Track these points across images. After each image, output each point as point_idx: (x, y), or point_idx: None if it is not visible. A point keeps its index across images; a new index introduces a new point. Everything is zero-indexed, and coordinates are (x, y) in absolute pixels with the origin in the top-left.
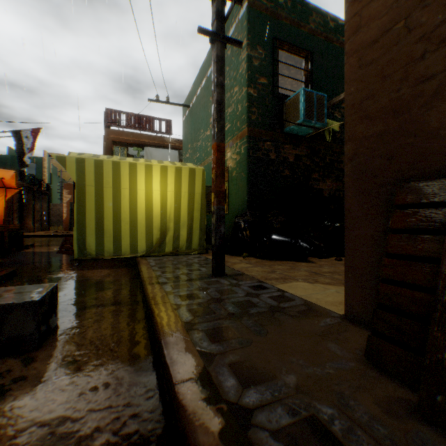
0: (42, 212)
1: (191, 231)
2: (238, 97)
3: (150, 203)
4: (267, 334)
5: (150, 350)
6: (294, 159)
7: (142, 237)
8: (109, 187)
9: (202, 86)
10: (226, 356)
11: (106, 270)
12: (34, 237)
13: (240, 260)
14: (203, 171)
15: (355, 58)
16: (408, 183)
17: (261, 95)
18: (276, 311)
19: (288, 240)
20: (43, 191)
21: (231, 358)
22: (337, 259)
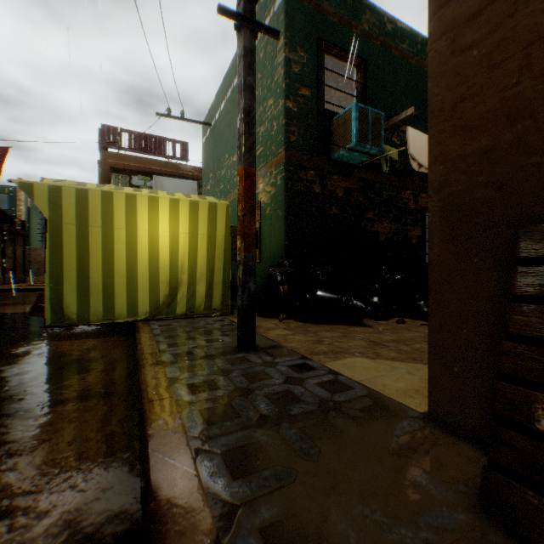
0: (15, 259)
1: (211, 285)
2: (273, 112)
3: (156, 249)
4: (319, 457)
5: (136, 484)
6: (344, 194)
7: (144, 295)
8: (97, 226)
9: (227, 99)
10: (256, 509)
11: (93, 339)
12: (3, 292)
13: (276, 324)
14: (228, 206)
15: (445, 42)
16: (539, 224)
17: (303, 111)
18: (329, 409)
19: (337, 298)
20: (17, 231)
21: (264, 513)
22: (399, 322)
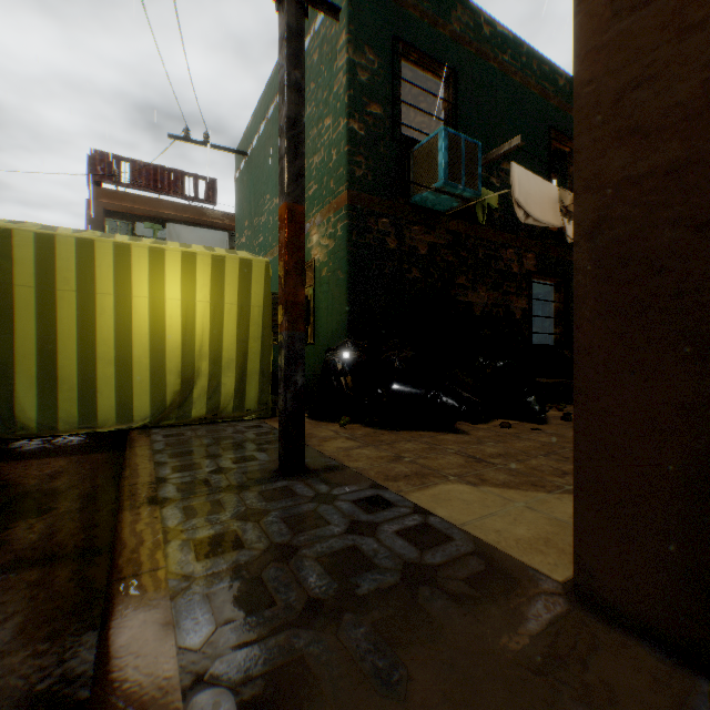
0: None
1: (243, 376)
2: (332, 135)
3: (161, 324)
4: (408, 688)
5: None
6: (427, 251)
7: (143, 391)
8: (69, 289)
9: (268, 119)
10: None
11: (63, 458)
12: None
13: (336, 431)
14: (267, 264)
15: None
16: None
17: (372, 135)
18: (419, 580)
19: (421, 394)
20: None
21: None
22: (504, 425)
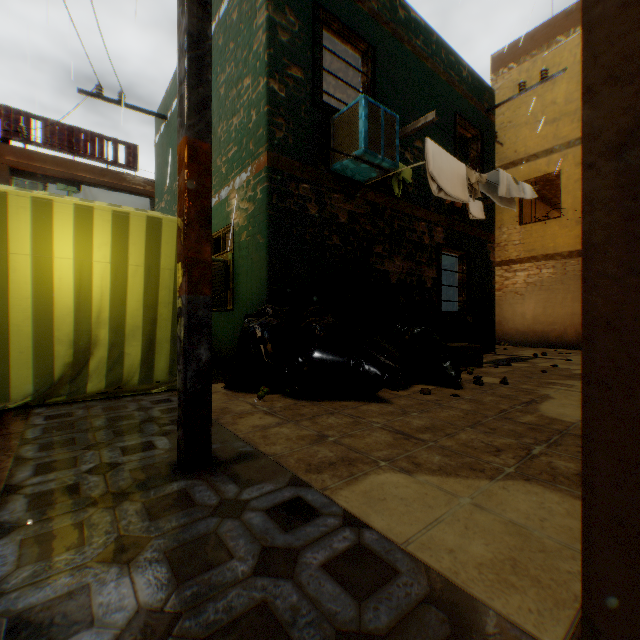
0: None
1: (151, 344)
2: (251, 96)
3: (49, 287)
4: None
5: None
6: (347, 220)
7: (25, 364)
8: None
9: None
10: None
11: None
12: None
13: (253, 404)
14: None
15: None
16: None
17: (293, 99)
18: None
19: (343, 362)
20: None
21: None
22: (424, 392)
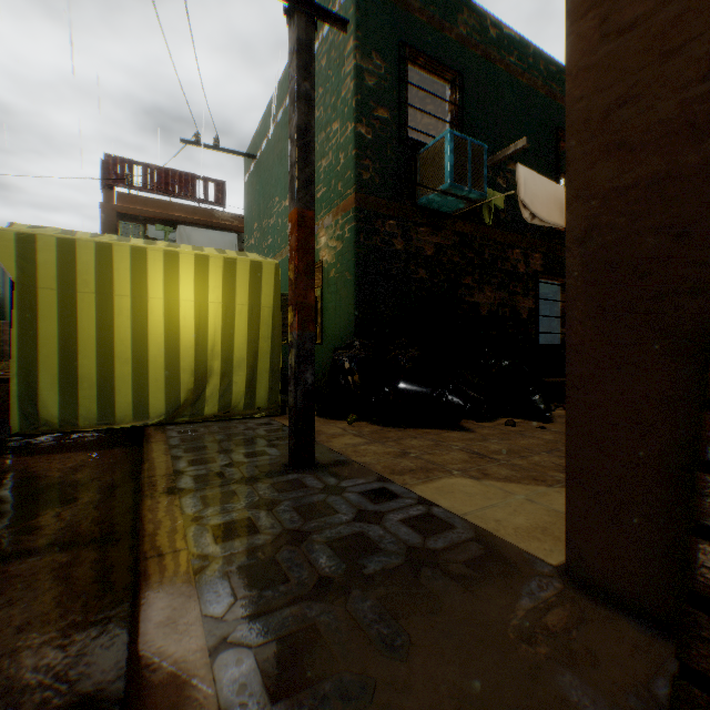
0: None
1: (254, 375)
2: (340, 139)
3: (175, 325)
4: (410, 651)
5: (118, 700)
6: (434, 252)
7: (158, 389)
8: (89, 291)
9: (277, 122)
10: None
11: (83, 453)
12: None
13: (343, 428)
14: (277, 266)
15: (592, 21)
16: None
17: (379, 139)
18: (421, 563)
19: (427, 392)
20: None
21: None
22: (509, 423)
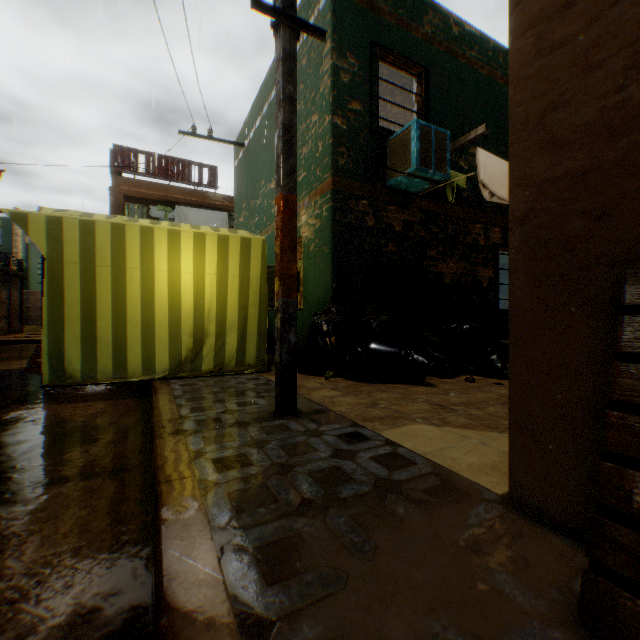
0: (10, 305)
1: (244, 336)
2: (318, 130)
3: (177, 293)
4: (376, 554)
5: (146, 588)
6: (402, 228)
7: (163, 348)
8: (105, 265)
9: (263, 115)
10: (296, 626)
11: (101, 402)
12: None
13: (322, 383)
14: (264, 242)
15: (530, 39)
16: None
17: (353, 129)
18: (387, 490)
19: (395, 352)
20: (12, 271)
21: (306, 633)
22: (469, 380)
